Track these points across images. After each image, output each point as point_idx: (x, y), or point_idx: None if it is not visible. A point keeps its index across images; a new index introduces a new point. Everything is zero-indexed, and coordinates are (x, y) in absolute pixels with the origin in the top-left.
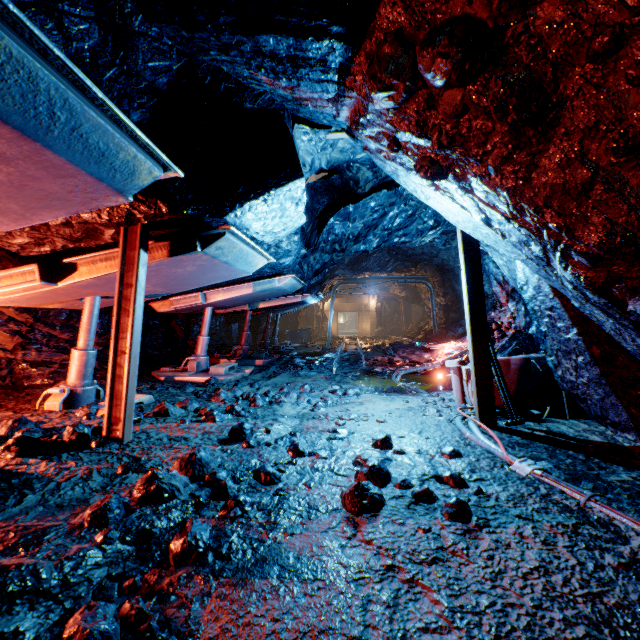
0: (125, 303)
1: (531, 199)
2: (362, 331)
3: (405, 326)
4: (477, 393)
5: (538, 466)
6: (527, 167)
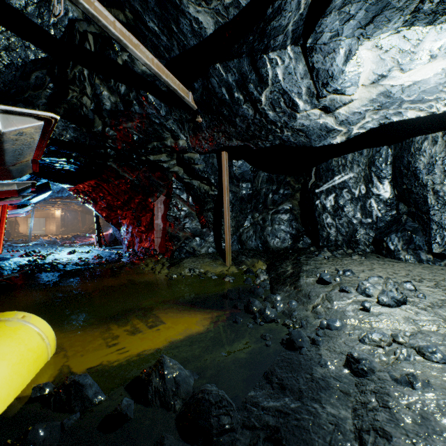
0: (2, 221)
1: (97, 209)
2: (50, 231)
3: (82, 227)
4: (98, 241)
5: (105, 249)
6: (96, 206)
